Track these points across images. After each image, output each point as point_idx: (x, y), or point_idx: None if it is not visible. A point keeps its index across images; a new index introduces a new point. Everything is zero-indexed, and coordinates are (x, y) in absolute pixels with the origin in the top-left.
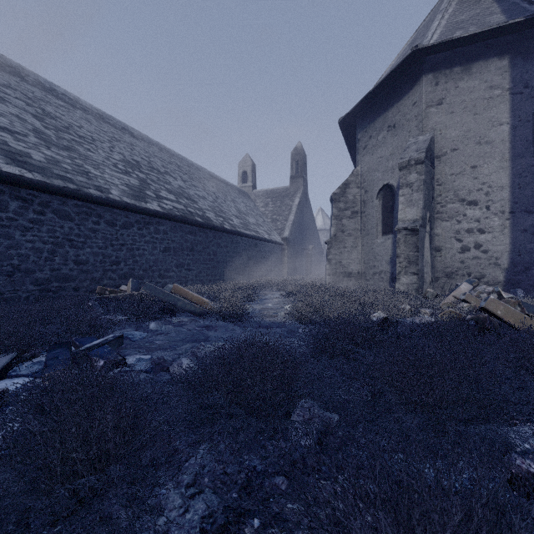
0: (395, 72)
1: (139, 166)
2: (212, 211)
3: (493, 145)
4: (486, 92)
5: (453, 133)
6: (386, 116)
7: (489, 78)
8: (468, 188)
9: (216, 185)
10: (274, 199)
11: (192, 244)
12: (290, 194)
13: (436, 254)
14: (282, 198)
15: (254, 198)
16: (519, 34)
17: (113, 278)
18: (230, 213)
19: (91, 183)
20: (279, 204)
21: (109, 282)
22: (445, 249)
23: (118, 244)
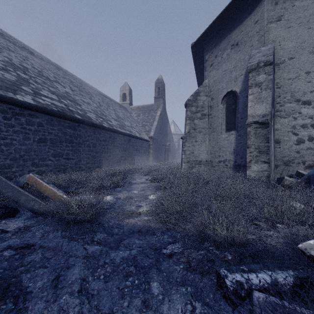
0: None
1: (26, 70)
2: (94, 113)
3: None
4: None
5: (290, 45)
6: (230, 37)
7: None
8: (303, 90)
9: (102, 99)
10: (144, 112)
11: (71, 137)
12: (154, 109)
13: (276, 146)
14: (149, 111)
15: (130, 111)
16: None
17: None
18: (110, 116)
19: None
20: (147, 114)
21: None
22: (284, 141)
23: None
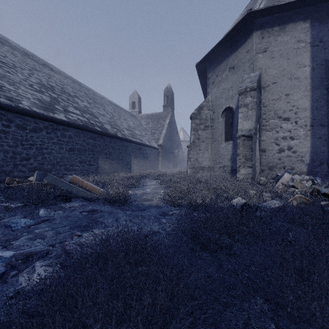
0: (235, 29)
1: (53, 89)
2: (109, 124)
3: (299, 80)
4: (295, 44)
5: (273, 72)
6: (228, 61)
7: (297, 35)
8: (283, 109)
9: (113, 108)
10: (153, 120)
11: (92, 146)
12: (163, 117)
13: (262, 154)
14: (158, 119)
15: (139, 119)
16: (316, 6)
17: (23, 171)
18: (122, 126)
19: (2, 94)
20: (156, 123)
21: (19, 174)
22: (268, 150)
23: (28, 144)
